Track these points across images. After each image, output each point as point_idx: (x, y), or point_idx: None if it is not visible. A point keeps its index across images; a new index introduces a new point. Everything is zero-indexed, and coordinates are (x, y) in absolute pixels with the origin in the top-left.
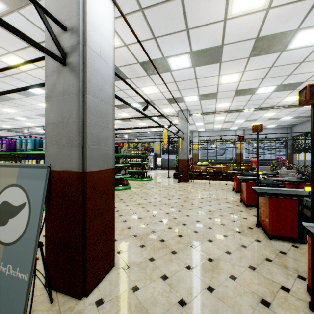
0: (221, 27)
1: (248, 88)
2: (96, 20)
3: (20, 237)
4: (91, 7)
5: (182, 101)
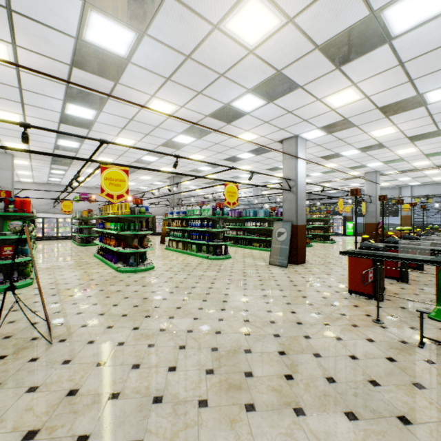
0: (372, 140)
1: (437, 151)
2: (300, 174)
3: (285, 239)
4: (299, 171)
5: (365, 167)
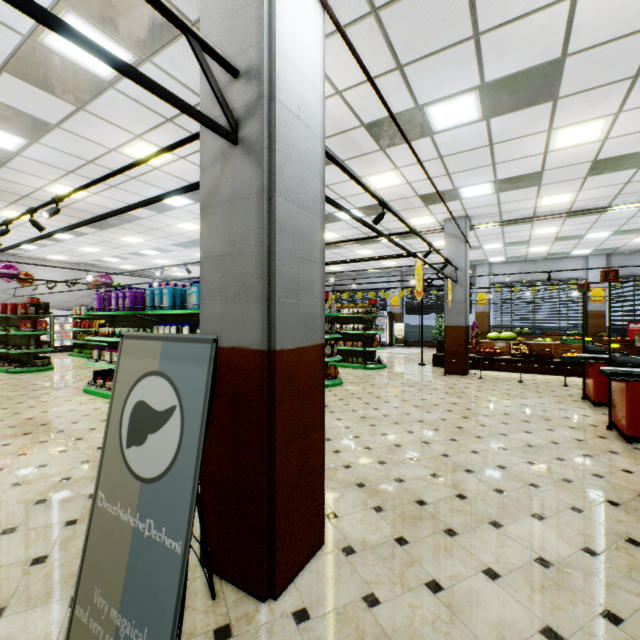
0: (563, 15)
1: (628, 152)
2: (292, 47)
3: (166, 470)
4: (284, 22)
5: (454, 199)
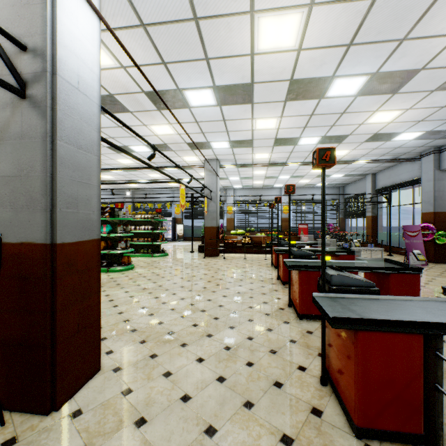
0: (249, 62)
1: (289, 137)
2: (72, 41)
3: None
4: (65, 24)
5: (208, 148)
